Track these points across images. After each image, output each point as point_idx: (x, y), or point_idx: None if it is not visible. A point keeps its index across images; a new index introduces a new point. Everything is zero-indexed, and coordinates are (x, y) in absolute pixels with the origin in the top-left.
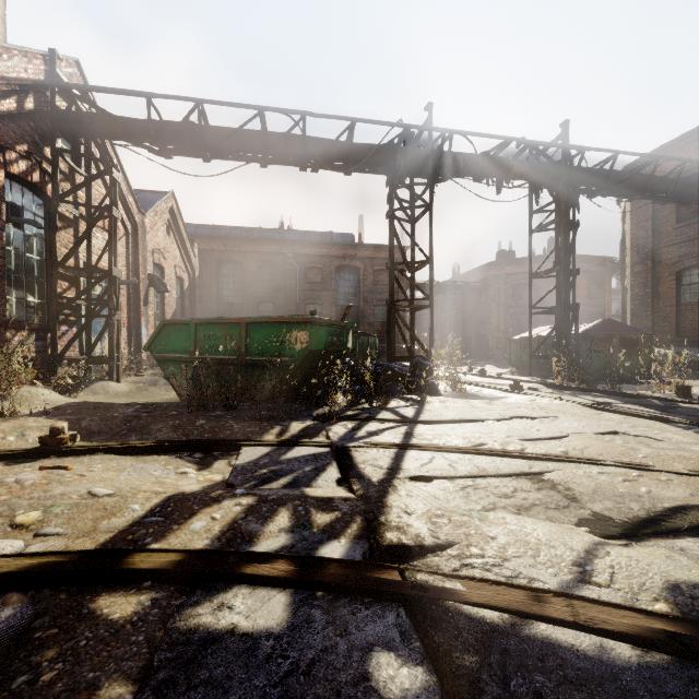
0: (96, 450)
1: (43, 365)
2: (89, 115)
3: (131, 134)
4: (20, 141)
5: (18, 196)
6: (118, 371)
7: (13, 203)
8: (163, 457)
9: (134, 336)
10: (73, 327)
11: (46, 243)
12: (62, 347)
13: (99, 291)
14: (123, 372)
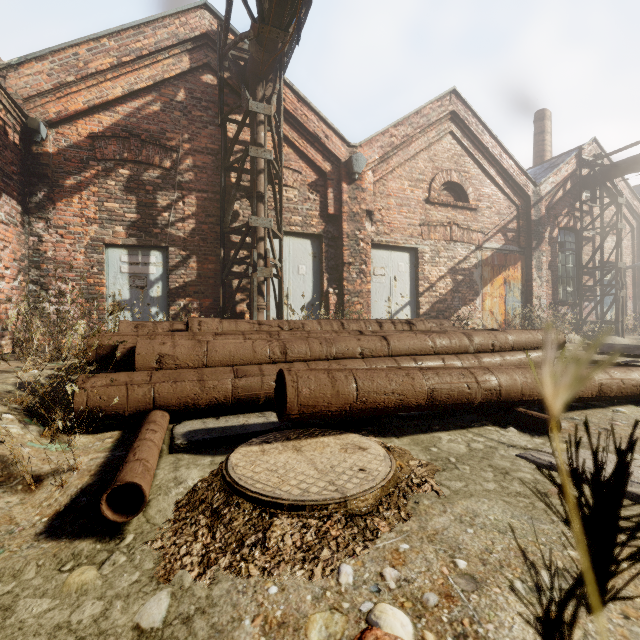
0: (605, 353)
1: (574, 324)
2: (601, 171)
3: (632, 170)
4: (563, 208)
5: (562, 236)
6: (622, 330)
7: (560, 241)
8: (636, 359)
9: (638, 306)
10: (591, 302)
11: (575, 256)
12: (585, 315)
13: (609, 276)
14: (628, 333)
